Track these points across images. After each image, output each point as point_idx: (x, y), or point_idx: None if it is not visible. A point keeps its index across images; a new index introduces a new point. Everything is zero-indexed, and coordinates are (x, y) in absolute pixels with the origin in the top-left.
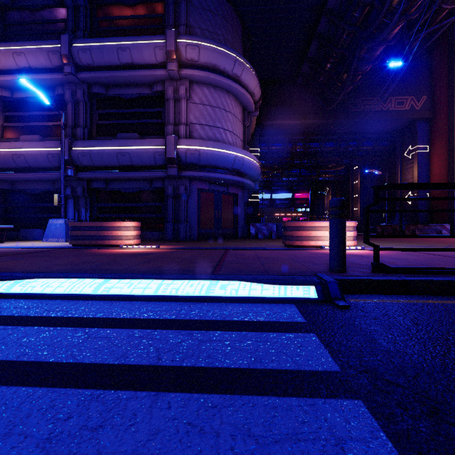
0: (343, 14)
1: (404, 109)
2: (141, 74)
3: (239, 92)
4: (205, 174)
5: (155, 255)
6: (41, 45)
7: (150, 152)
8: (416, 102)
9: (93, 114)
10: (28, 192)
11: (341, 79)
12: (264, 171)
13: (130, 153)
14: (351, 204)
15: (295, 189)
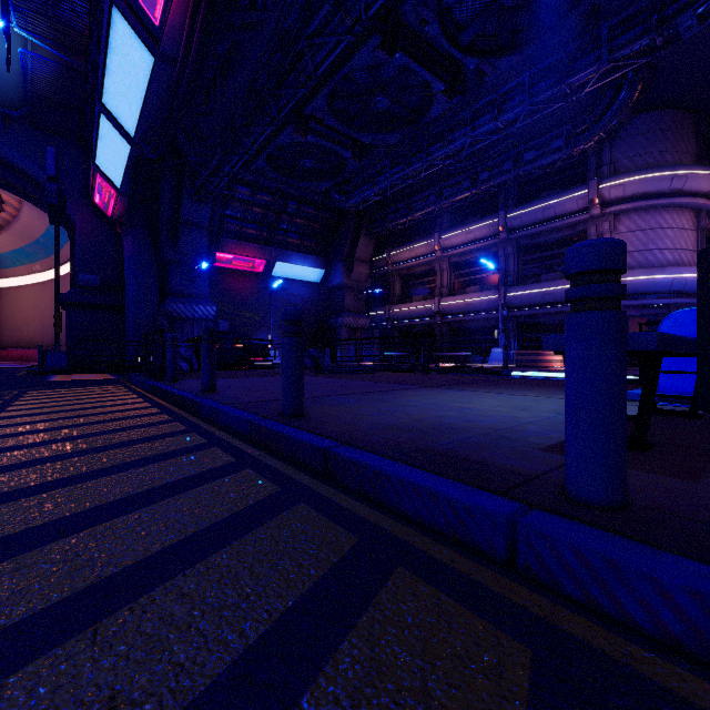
0: None
1: None
2: (563, 223)
3: (682, 203)
4: (632, 302)
5: None
6: (484, 223)
7: None
8: None
9: (519, 262)
10: (470, 328)
11: None
12: None
13: (554, 293)
14: None
15: None
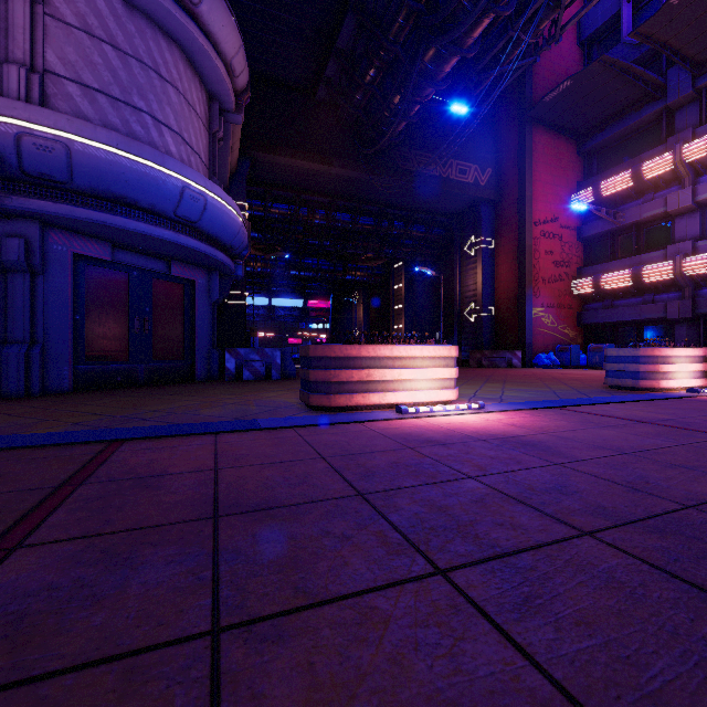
0: None
1: (467, 181)
2: None
3: (196, 45)
4: (93, 215)
5: None
6: None
7: None
8: (480, 175)
9: None
10: None
11: (390, 105)
12: (257, 255)
13: None
14: (392, 319)
15: (308, 293)
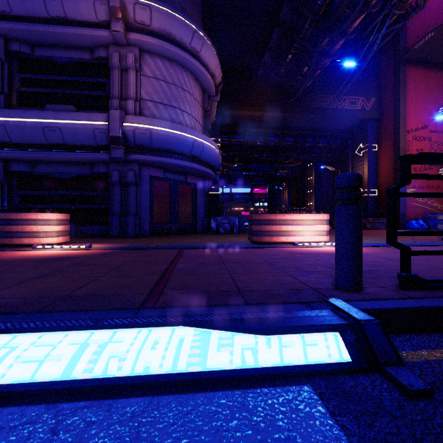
0: (306, 2)
1: (356, 108)
2: (77, 32)
3: (198, 70)
4: (159, 159)
5: (72, 261)
6: None
7: (88, 128)
8: (366, 103)
9: (13, 78)
10: None
11: (301, 73)
12: (224, 165)
13: (61, 129)
14: (306, 199)
15: (253, 184)
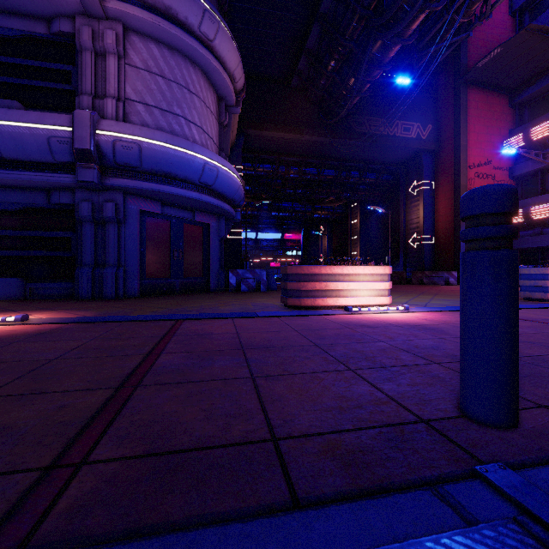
0: None
1: (410, 136)
2: None
3: (211, 67)
4: (153, 186)
5: None
6: None
7: (39, 135)
8: (422, 131)
9: None
10: None
11: (347, 86)
12: (248, 202)
13: None
14: (350, 247)
15: (285, 228)
